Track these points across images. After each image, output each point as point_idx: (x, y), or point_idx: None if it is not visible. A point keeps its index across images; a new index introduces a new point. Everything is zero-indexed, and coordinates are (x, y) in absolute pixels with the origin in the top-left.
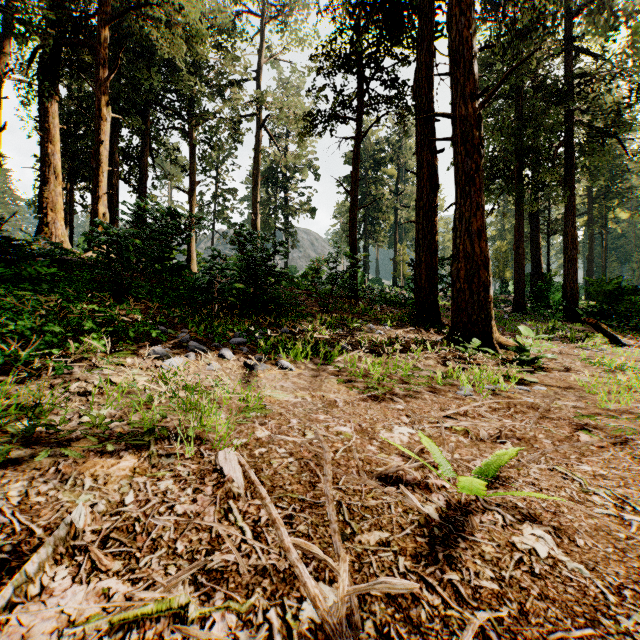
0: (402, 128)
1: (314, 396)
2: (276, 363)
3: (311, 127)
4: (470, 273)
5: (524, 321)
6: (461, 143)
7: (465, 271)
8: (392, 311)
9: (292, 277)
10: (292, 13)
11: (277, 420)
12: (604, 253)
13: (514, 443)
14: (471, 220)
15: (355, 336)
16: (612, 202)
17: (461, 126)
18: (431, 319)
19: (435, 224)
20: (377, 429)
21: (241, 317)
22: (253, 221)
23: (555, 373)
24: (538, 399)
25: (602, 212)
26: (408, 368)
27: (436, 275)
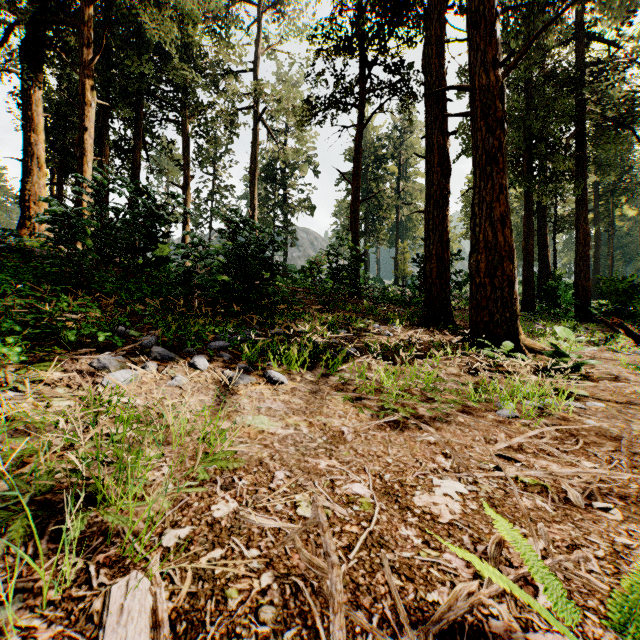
0: (403, 124)
1: (312, 424)
2: (264, 374)
3: (310, 115)
4: (492, 266)
5: (536, 321)
6: (481, 117)
7: (486, 263)
8: (398, 310)
9: (288, 270)
10: (291, 2)
11: (253, 474)
12: (610, 251)
13: (618, 507)
14: (493, 205)
15: (361, 338)
16: (619, 199)
17: (481, 98)
18: (443, 319)
19: (447, 214)
20: (408, 486)
21: (226, 316)
22: (250, 217)
23: (606, 384)
24: (607, 423)
25: (608, 209)
26: (431, 380)
27: (448, 270)
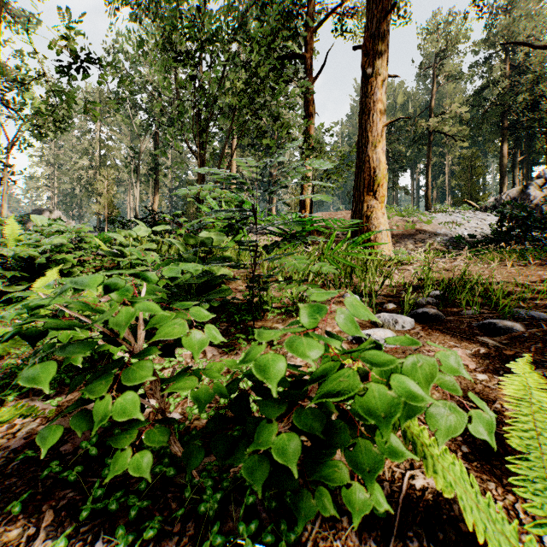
0: None
1: None
2: None
3: None
4: None
5: None
6: None
7: None
8: None
9: None
10: None
11: None
12: None
13: None
14: None
15: None
16: None
17: None
18: None
19: None
20: None
21: None
22: None
23: None
24: None
25: None
26: None
27: None
